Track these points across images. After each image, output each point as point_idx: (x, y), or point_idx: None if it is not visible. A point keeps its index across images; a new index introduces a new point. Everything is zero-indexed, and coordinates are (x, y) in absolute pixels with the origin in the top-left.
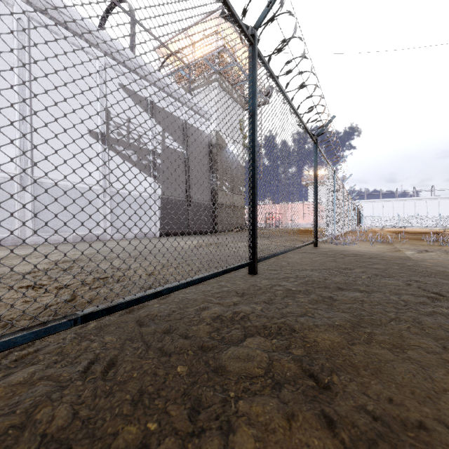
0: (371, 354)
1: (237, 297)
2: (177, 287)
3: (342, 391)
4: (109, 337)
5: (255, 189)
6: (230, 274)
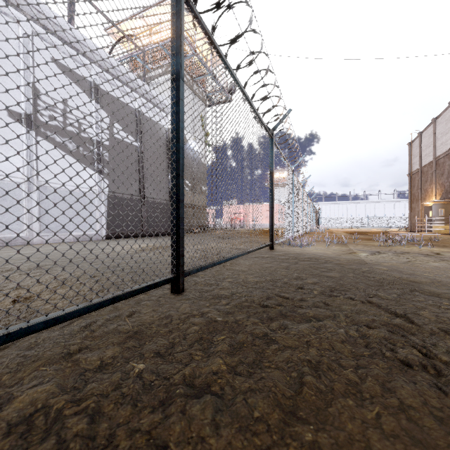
0: None
1: (118, 346)
2: None
3: None
4: None
5: (179, 179)
6: (145, 295)
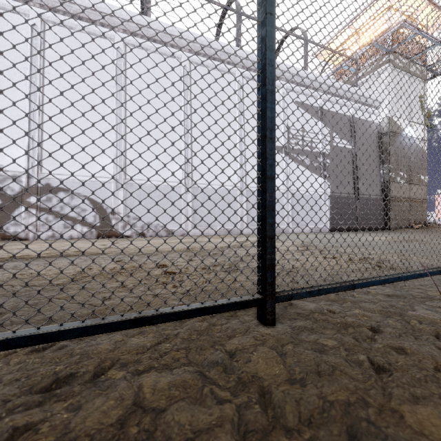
0: None
1: None
2: None
3: None
4: None
5: None
6: None
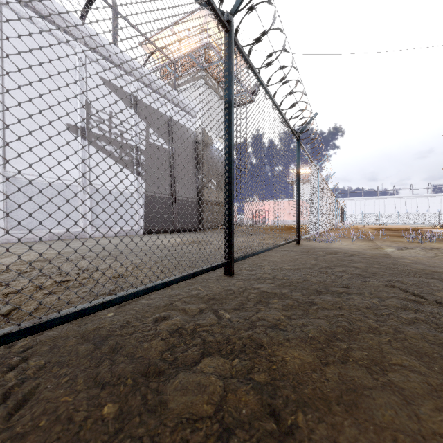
0: (346, 379)
1: (205, 303)
2: (133, 295)
3: (307, 440)
4: (36, 361)
5: (231, 185)
6: (205, 275)
